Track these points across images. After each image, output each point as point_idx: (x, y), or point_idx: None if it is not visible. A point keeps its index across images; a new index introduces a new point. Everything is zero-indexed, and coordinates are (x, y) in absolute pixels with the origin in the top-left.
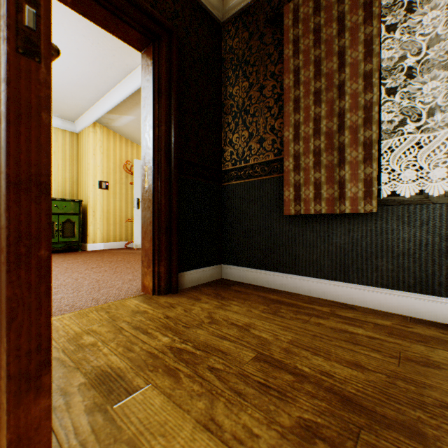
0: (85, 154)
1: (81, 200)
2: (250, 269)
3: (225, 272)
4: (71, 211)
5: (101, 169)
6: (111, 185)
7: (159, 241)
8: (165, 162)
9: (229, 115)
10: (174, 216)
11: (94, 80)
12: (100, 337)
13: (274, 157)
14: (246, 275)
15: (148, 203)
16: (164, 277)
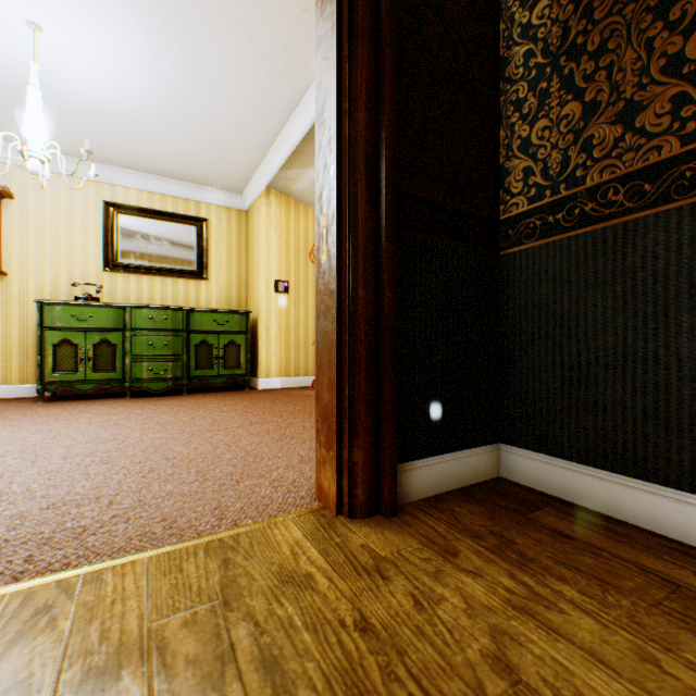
0: (255, 240)
1: (249, 311)
2: (586, 469)
3: (509, 464)
4: (235, 329)
5: (277, 261)
6: (292, 287)
7: (352, 387)
8: (365, 199)
9: (519, 80)
10: (386, 329)
11: (260, 110)
12: (158, 692)
13: (679, 146)
14: (574, 483)
15: (328, 299)
16: (363, 475)
